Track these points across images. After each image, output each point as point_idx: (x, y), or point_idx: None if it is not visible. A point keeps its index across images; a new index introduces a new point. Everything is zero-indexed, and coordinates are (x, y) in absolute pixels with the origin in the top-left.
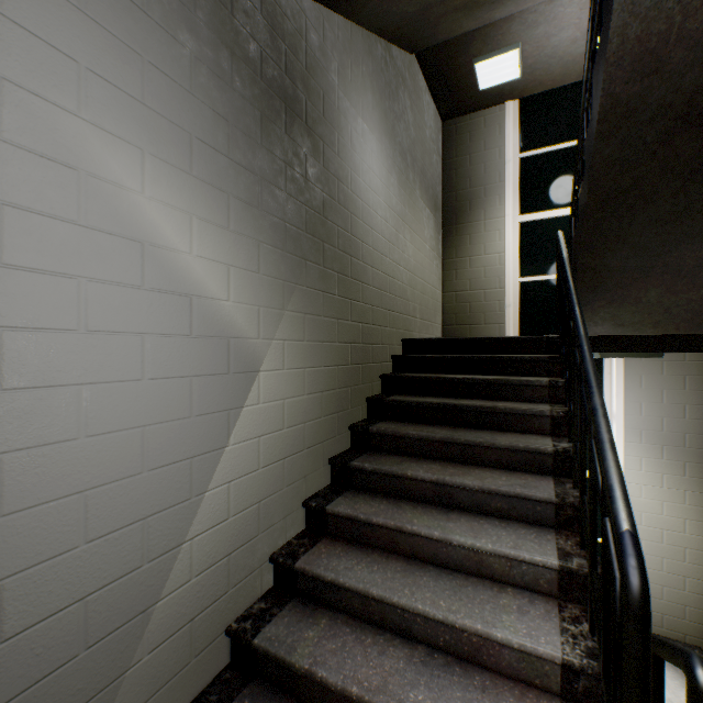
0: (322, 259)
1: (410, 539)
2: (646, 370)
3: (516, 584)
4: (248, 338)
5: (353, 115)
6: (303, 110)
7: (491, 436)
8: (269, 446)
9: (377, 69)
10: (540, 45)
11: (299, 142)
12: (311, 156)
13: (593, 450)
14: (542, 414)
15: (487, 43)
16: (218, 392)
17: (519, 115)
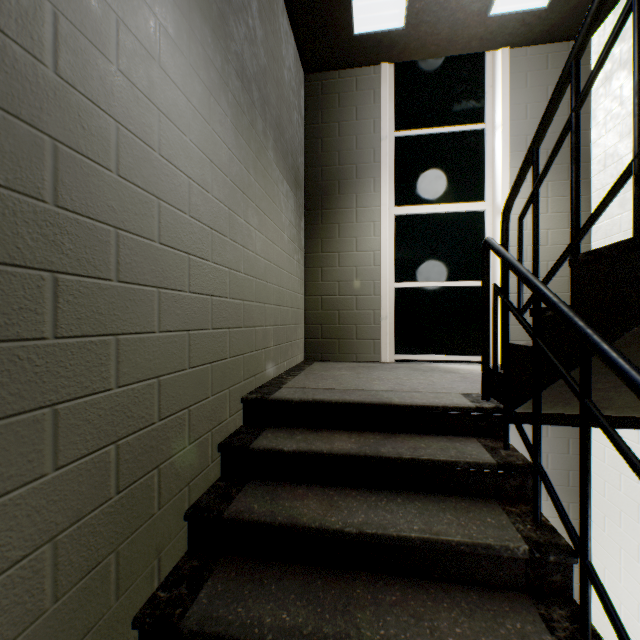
0: None
1: None
2: None
3: None
4: None
5: None
6: None
7: None
8: None
9: None
10: None
11: None
12: None
13: None
14: None
15: None
16: None
17: (395, 85)
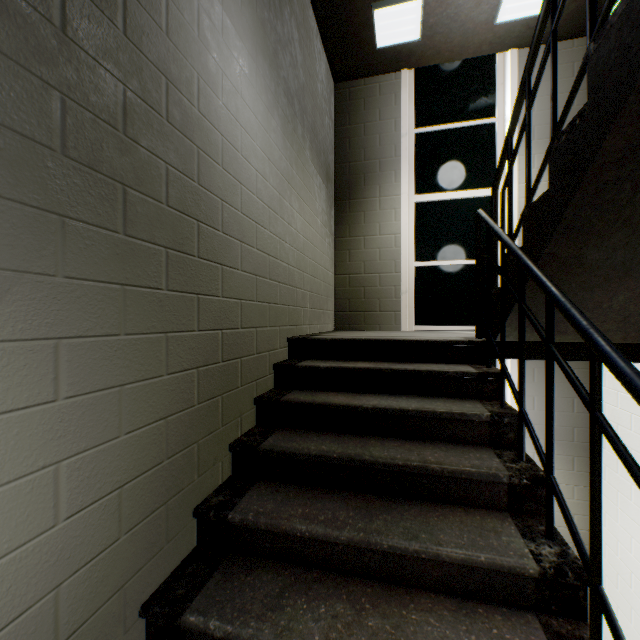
0: (121, 219)
1: None
2: (538, 363)
3: None
4: None
5: None
6: None
7: (428, 529)
8: None
9: None
10: (445, 0)
11: None
12: None
13: None
14: (496, 480)
15: None
16: None
17: (414, 88)
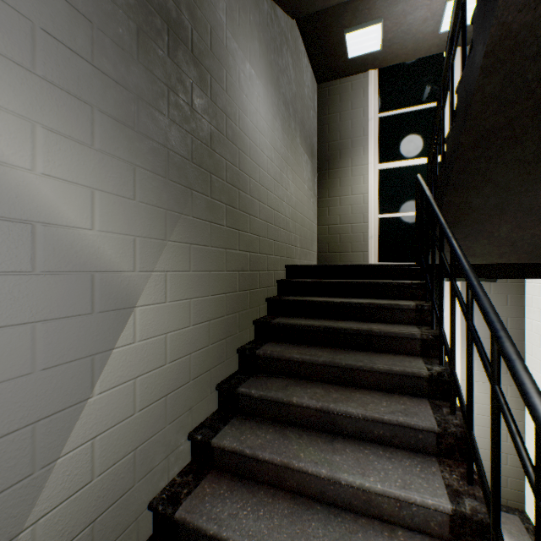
0: (209, 190)
1: (296, 475)
2: None
3: (406, 526)
4: (120, 272)
5: (241, 58)
6: (189, 38)
7: (369, 359)
8: (148, 386)
9: (263, 22)
10: (399, 22)
11: (184, 69)
12: (197, 86)
13: (501, 400)
14: (413, 337)
15: (356, 16)
16: (76, 337)
17: (378, 82)
